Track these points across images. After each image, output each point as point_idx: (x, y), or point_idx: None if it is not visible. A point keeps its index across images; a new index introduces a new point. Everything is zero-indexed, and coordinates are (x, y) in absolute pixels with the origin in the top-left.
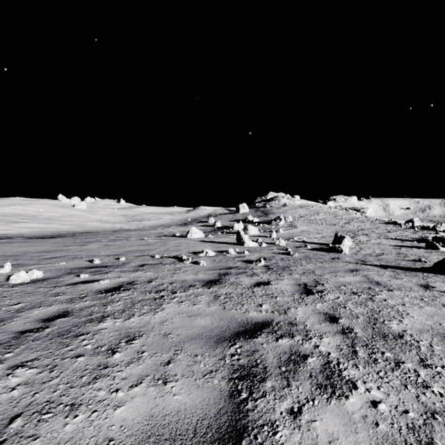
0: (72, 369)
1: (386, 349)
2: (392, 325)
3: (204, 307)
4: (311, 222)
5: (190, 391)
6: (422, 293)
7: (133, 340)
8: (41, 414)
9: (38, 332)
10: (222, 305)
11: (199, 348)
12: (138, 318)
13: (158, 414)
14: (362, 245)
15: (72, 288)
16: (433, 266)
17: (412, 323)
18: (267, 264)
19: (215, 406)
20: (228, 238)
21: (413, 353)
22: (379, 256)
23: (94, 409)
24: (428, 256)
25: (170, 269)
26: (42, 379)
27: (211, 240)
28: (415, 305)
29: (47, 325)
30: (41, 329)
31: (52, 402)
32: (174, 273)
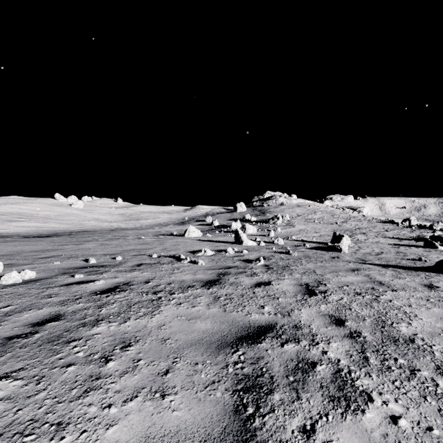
0: (61, 381)
1: (399, 355)
2: (401, 328)
3: (204, 309)
4: (308, 221)
5: (191, 405)
6: (427, 293)
7: (129, 346)
8: (22, 436)
9: (26, 337)
10: (222, 307)
11: (199, 355)
12: (134, 322)
13: (156, 435)
14: (361, 243)
15: (66, 290)
16: (435, 265)
17: (422, 326)
18: (266, 263)
19: (219, 424)
20: (226, 237)
21: (427, 359)
22: (379, 255)
23: (84, 429)
24: (428, 255)
25: (167, 269)
26: (27, 392)
27: (208, 239)
28: (422, 306)
29: (37, 329)
30: (30, 335)
31: (36, 421)
32: (172, 273)
